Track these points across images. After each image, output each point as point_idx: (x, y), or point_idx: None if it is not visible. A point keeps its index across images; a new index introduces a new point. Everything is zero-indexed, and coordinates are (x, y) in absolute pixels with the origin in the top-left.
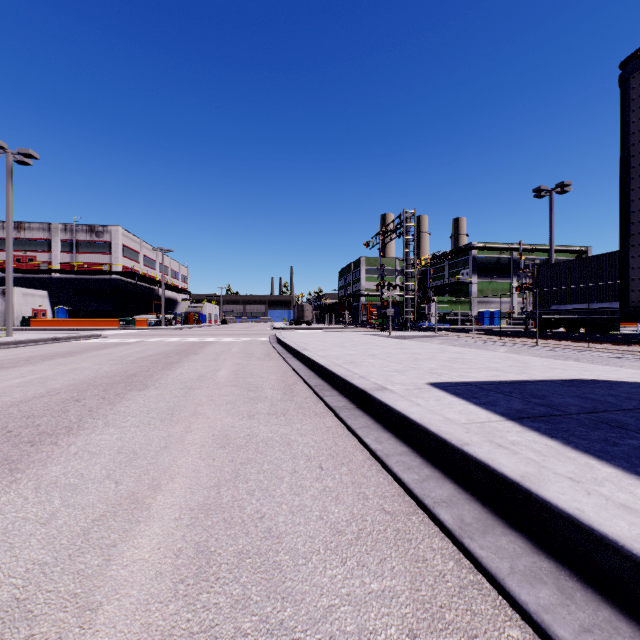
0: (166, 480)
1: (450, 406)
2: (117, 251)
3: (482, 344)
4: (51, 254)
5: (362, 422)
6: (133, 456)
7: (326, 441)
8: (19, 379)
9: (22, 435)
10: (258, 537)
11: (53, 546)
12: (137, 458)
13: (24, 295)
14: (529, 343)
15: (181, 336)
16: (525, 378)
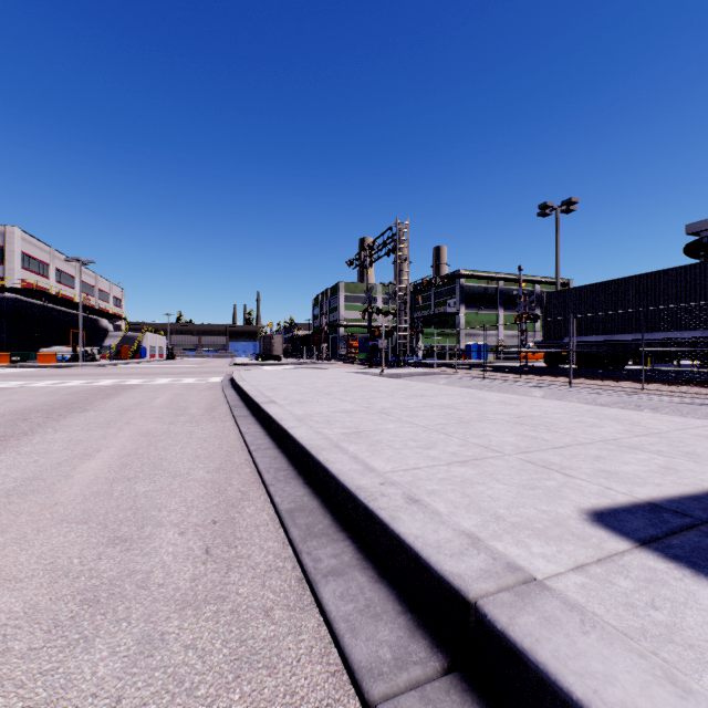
0: None
1: None
2: (13, 260)
3: (503, 385)
4: None
5: None
6: None
7: None
8: None
9: None
10: None
11: None
12: None
13: None
14: (558, 383)
15: (94, 377)
16: None
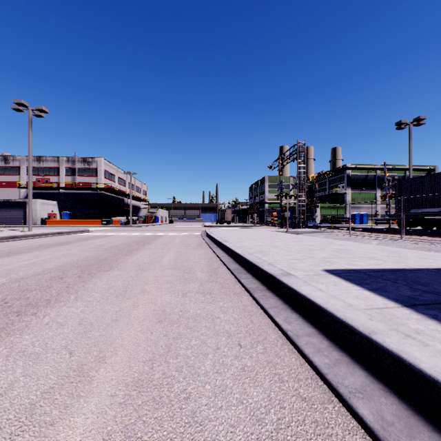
0: (110, 352)
1: (347, 291)
2: (101, 174)
3: (358, 238)
4: (59, 177)
5: (272, 302)
6: (89, 328)
7: (243, 318)
8: (27, 261)
9: (14, 306)
10: (182, 422)
11: (0, 421)
12: (92, 330)
13: (42, 204)
14: (395, 237)
15: (141, 231)
16: (403, 266)
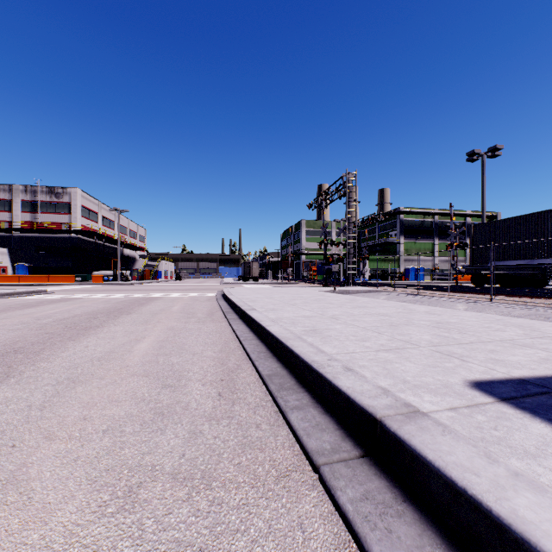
0: None
1: None
2: (76, 211)
3: (433, 300)
4: (12, 214)
5: None
6: None
7: None
8: None
9: None
10: None
11: None
12: None
13: None
14: (481, 299)
15: (130, 291)
16: None
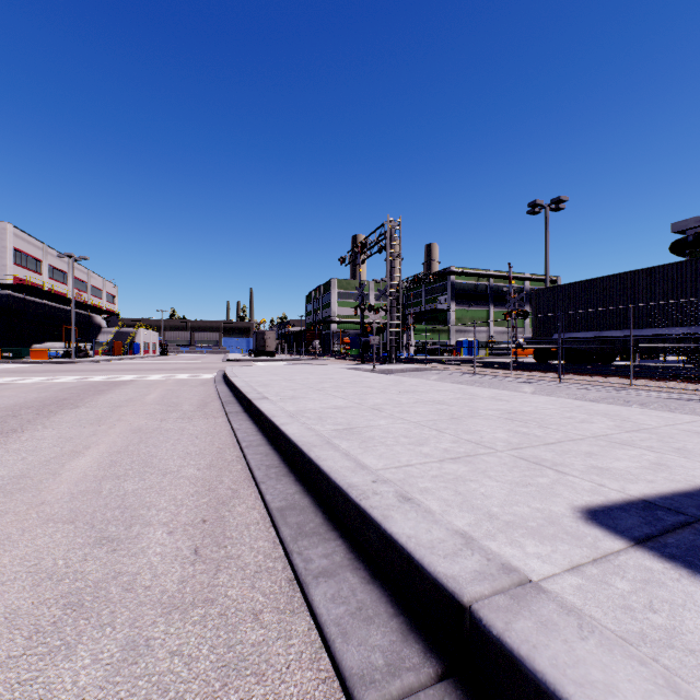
0: None
1: None
2: (5, 256)
3: (494, 380)
4: None
5: None
6: None
7: None
8: None
9: None
10: None
11: None
12: None
13: None
14: (548, 378)
15: (87, 373)
16: None
